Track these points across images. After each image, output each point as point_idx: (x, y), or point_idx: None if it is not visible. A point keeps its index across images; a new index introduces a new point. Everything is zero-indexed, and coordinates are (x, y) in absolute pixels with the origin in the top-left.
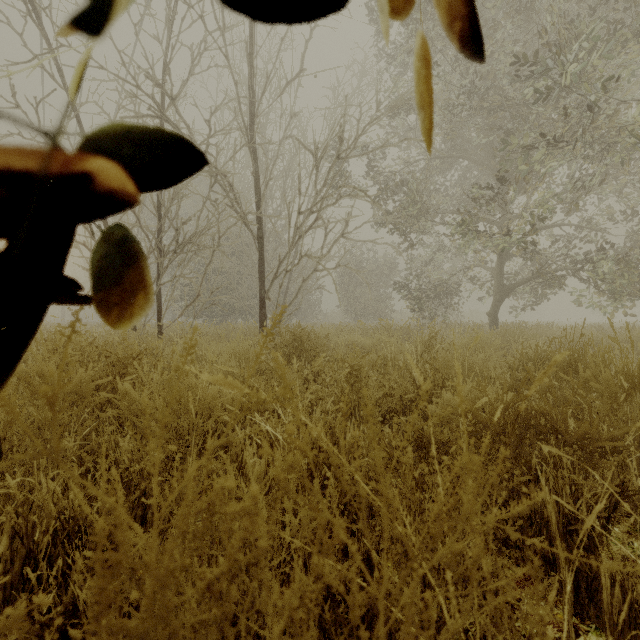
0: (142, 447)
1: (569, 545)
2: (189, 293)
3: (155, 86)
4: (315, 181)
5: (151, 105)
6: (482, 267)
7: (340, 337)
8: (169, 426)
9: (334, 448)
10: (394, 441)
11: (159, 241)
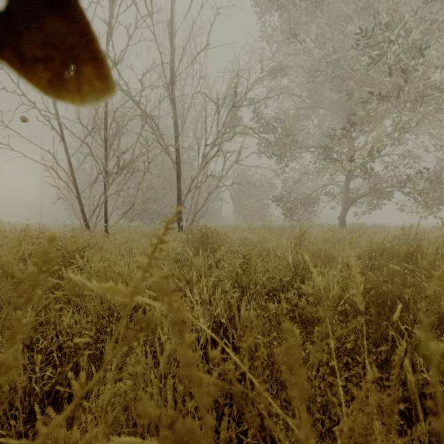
0: (79, 323)
1: (422, 404)
2: (128, 203)
3: None
4: (217, 123)
5: None
6: (334, 185)
7: (235, 234)
8: (103, 304)
9: (237, 372)
10: (283, 324)
11: (105, 165)
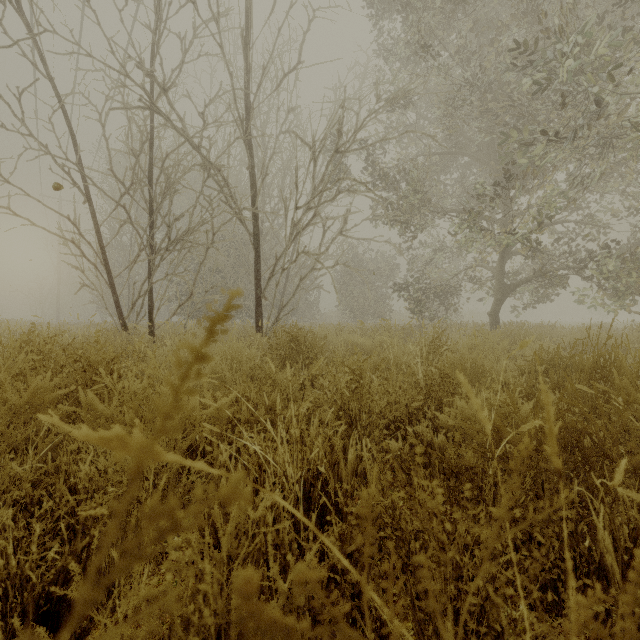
0: (103, 473)
1: None
2: (185, 293)
3: (146, 76)
4: (313, 176)
5: (141, 95)
6: (483, 266)
7: (339, 338)
8: None
9: (349, 604)
10: (415, 478)
11: (151, 238)
